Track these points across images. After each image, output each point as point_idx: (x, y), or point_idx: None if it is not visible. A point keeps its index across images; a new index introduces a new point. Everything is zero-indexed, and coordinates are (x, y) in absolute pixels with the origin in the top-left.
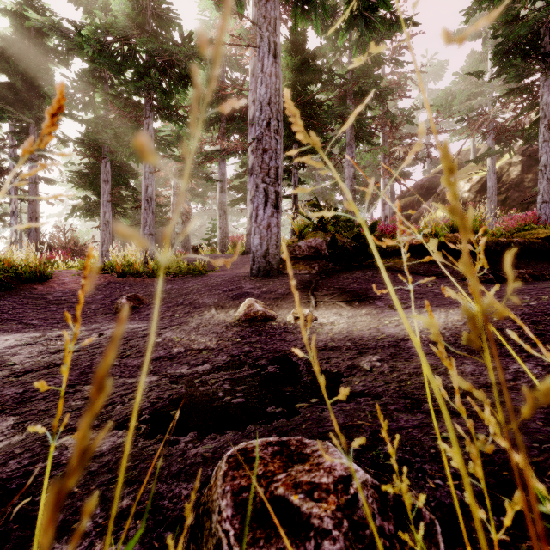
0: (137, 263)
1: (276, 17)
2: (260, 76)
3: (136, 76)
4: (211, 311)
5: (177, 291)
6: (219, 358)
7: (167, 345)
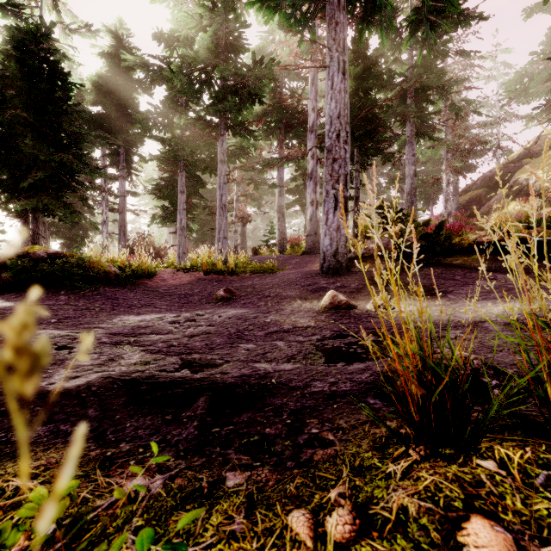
0: (219, 263)
1: (344, 38)
2: (330, 92)
3: (215, 101)
4: (297, 301)
5: (260, 286)
6: (324, 332)
7: (276, 323)
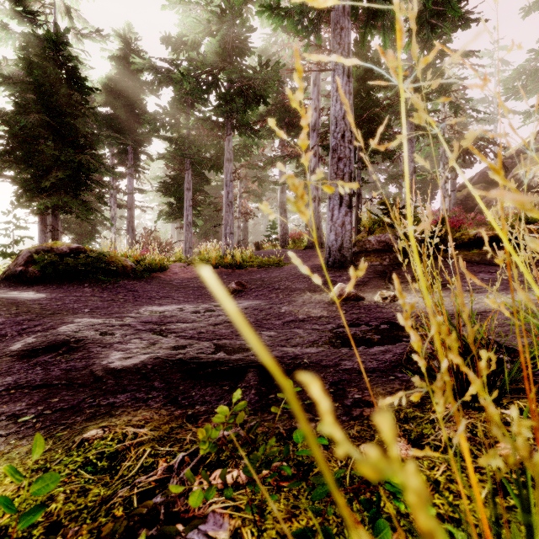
0: (228, 257)
1: (349, 42)
2: (335, 95)
3: (223, 103)
4: (307, 293)
5: (269, 279)
6: (338, 321)
7: (290, 313)
